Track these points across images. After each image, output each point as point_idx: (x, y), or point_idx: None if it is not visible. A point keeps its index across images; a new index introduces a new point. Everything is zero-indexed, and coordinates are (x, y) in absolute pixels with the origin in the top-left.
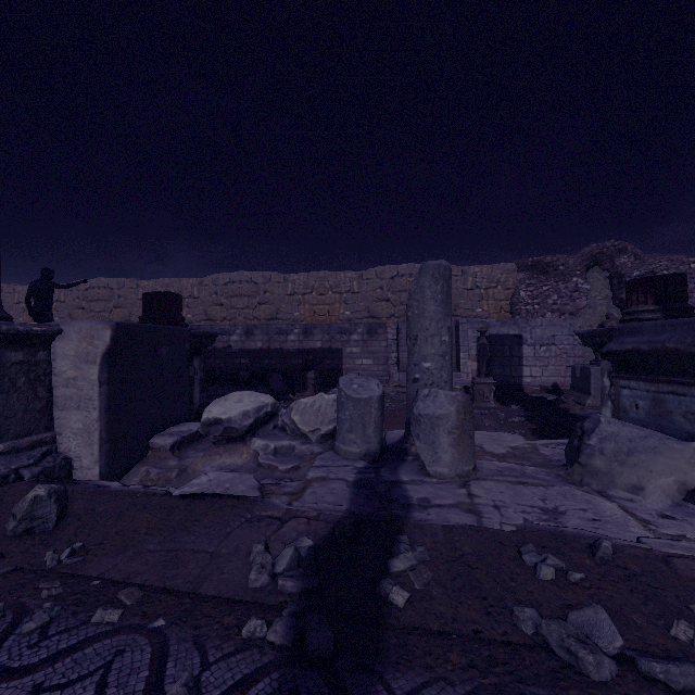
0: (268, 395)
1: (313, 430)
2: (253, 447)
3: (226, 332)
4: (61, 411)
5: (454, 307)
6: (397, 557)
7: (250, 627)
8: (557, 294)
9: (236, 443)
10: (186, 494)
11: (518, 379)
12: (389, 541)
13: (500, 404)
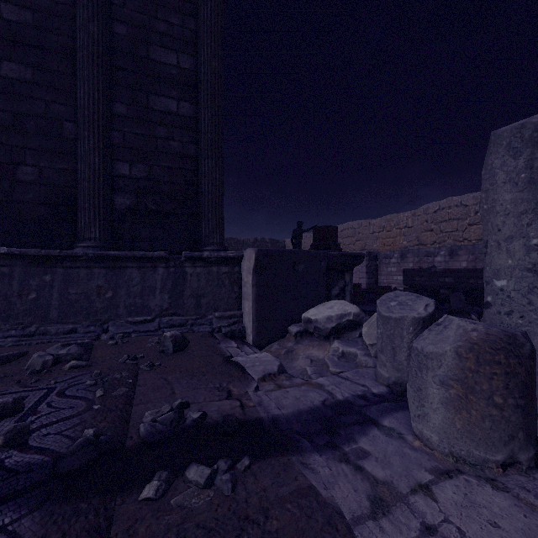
0: (354, 306)
1: (371, 344)
2: (330, 347)
3: (430, 254)
4: (243, 300)
5: None
6: (199, 466)
7: (87, 431)
8: None
9: (326, 341)
10: (231, 360)
11: None
12: (241, 455)
13: None
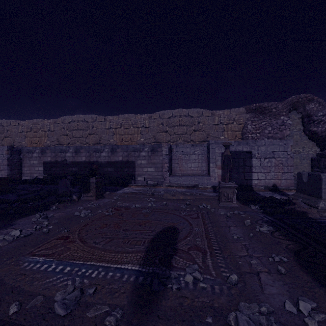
0: None
1: None
2: None
3: (63, 151)
4: None
5: (207, 136)
6: None
7: None
8: (271, 127)
9: None
10: None
11: (249, 181)
12: None
13: (240, 203)
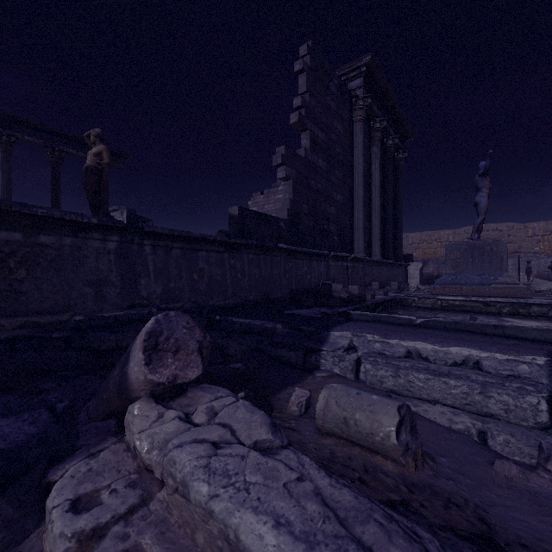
0: None
1: None
2: None
3: None
4: (410, 279)
5: (518, 247)
6: None
7: None
8: None
9: None
10: None
11: None
12: None
13: None
